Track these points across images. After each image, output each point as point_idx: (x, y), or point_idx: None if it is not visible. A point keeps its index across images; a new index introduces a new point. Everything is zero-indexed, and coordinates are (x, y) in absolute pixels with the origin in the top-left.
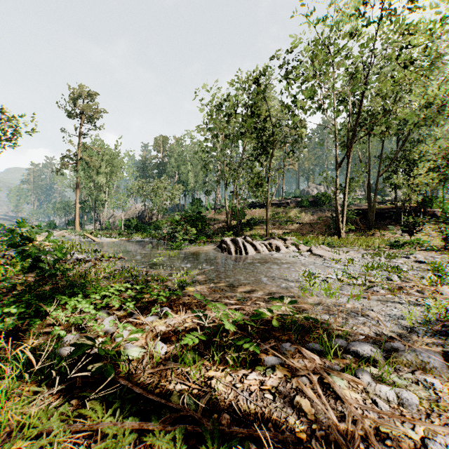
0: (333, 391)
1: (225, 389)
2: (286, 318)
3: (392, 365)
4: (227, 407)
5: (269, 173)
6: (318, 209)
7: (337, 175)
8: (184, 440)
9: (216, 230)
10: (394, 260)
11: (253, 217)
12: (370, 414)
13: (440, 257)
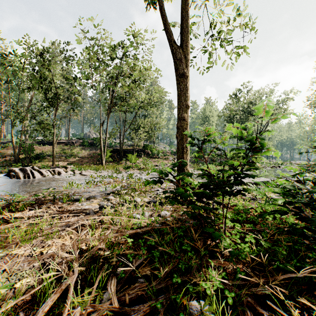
0: (62, 207)
1: (19, 215)
2: (52, 198)
3: (86, 200)
4: (20, 217)
5: (55, 122)
6: (93, 148)
7: (101, 129)
8: (3, 224)
9: (1, 163)
10: (119, 174)
11: (42, 152)
12: (71, 208)
13: (139, 172)
